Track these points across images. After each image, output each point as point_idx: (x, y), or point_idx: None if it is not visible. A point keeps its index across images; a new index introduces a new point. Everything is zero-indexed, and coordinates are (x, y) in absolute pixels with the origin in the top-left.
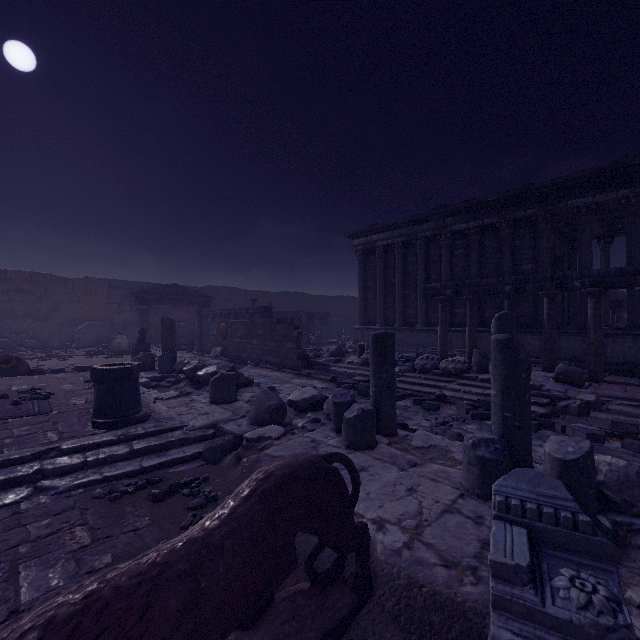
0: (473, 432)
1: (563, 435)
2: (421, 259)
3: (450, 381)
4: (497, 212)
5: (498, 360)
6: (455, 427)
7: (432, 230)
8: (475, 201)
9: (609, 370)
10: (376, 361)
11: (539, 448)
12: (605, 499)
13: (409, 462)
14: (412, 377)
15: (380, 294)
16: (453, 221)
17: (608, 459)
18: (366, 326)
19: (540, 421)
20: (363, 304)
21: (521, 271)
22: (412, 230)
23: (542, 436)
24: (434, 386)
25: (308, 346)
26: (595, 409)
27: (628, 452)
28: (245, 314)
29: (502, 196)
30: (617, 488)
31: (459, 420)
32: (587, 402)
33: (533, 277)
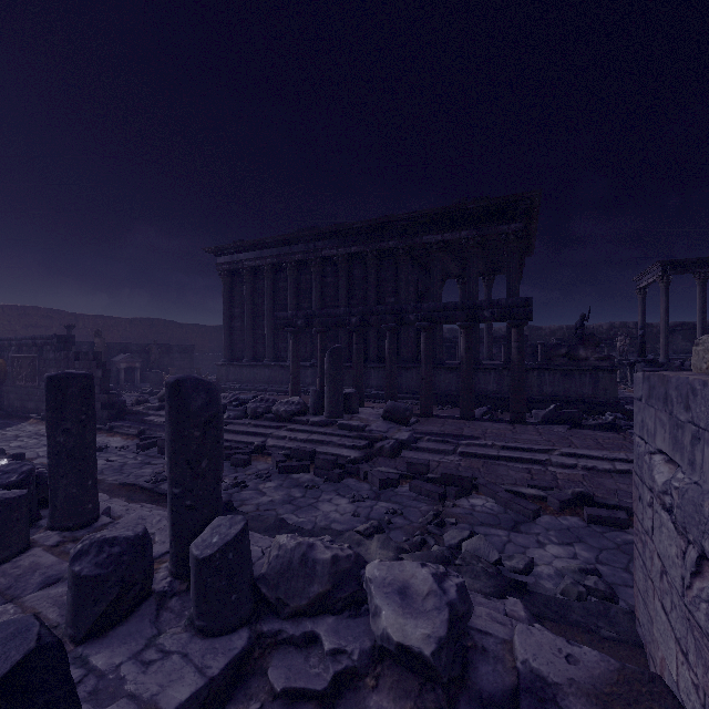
0: (266, 492)
1: (364, 482)
2: (292, 285)
3: (280, 427)
4: (364, 240)
5: (167, 413)
6: (250, 488)
7: (303, 253)
8: (343, 226)
9: (453, 403)
10: (50, 418)
11: (326, 504)
12: (265, 598)
13: (48, 578)
14: (241, 424)
15: (248, 324)
16: (323, 246)
17: (283, 539)
18: (231, 362)
19: (348, 468)
20: (229, 335)
21: (386, 304)
22: (282, 252)
23: (341, 487)
24: (260, 434)
25: (160, 388)
26: (407, 448)
27: (412, 495)
28: (32, 346)
29: (367, 224)
30: (276, 582)
31: (263, 477)
32: (401, 441)
33: (376, 309)
